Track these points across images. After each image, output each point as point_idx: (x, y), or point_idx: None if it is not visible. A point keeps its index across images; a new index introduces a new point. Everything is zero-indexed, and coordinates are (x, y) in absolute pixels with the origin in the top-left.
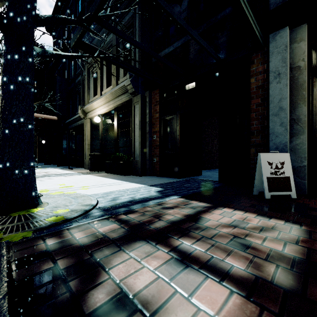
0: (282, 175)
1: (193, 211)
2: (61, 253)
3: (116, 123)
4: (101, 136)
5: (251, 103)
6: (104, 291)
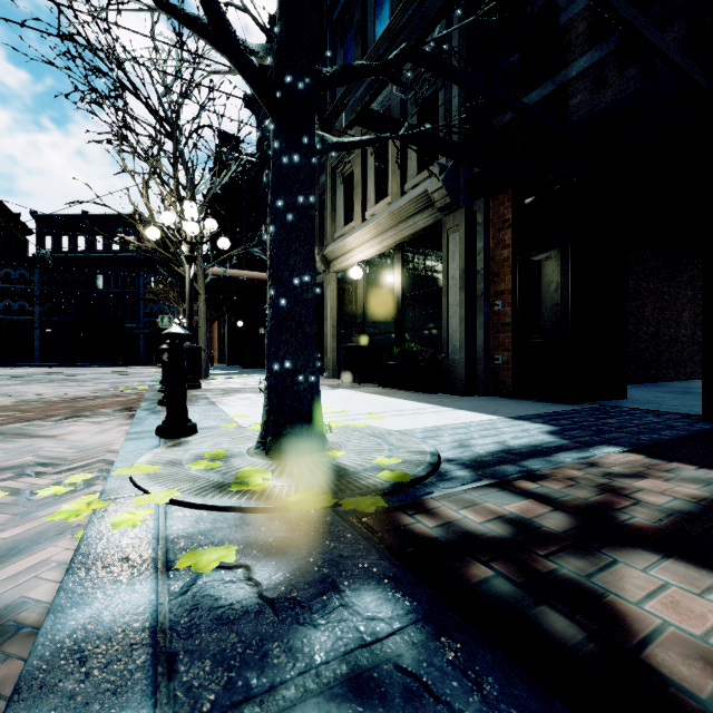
0: None
1: (707, 489)
2: (471, 549)
3: (400, 278)
4: (363, 309)
5: None
6: (675, 653)
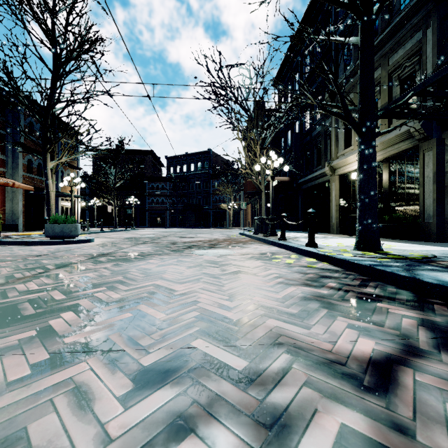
0: None
1: None
2: None
3: (386, 177)
4: None
5: None
6: None
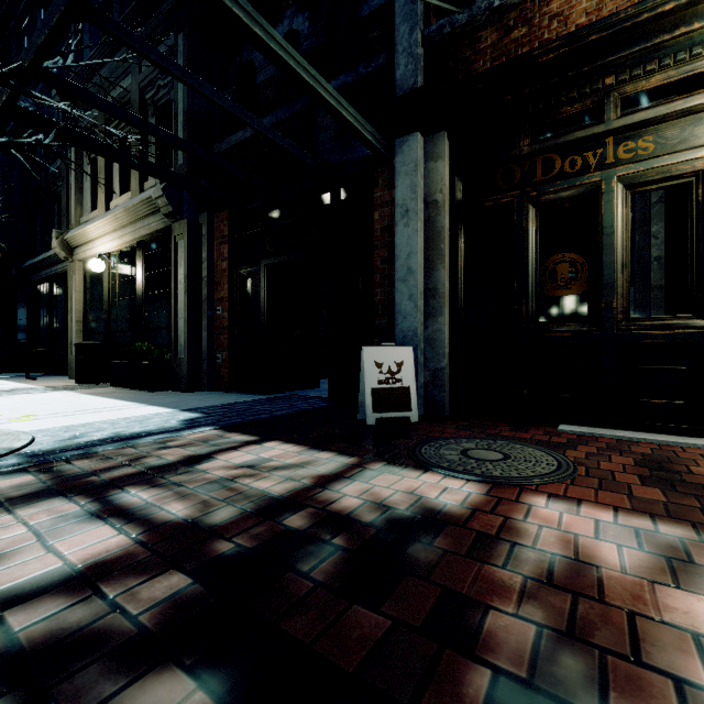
0: (397, 384)
1: (210, 450)
2: None
3: (140, 276)
4: (109, 304)
5: (375, 257)
6: None
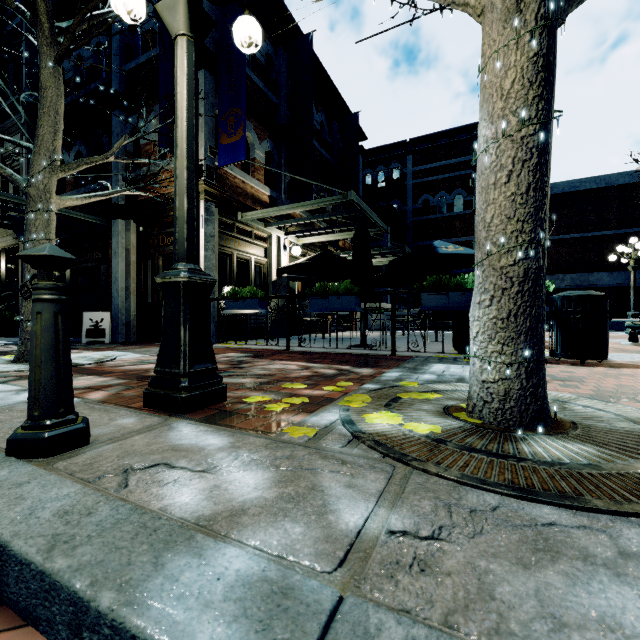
0: (100, 327)
1: None
2: None
3: (4, 270)
4: None
5: (110, 270)
6: None
